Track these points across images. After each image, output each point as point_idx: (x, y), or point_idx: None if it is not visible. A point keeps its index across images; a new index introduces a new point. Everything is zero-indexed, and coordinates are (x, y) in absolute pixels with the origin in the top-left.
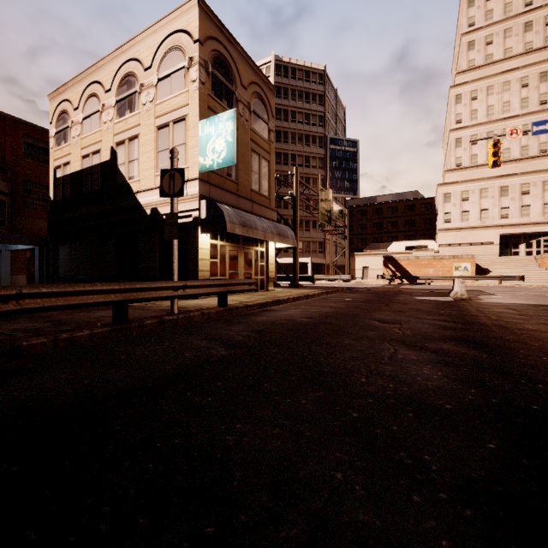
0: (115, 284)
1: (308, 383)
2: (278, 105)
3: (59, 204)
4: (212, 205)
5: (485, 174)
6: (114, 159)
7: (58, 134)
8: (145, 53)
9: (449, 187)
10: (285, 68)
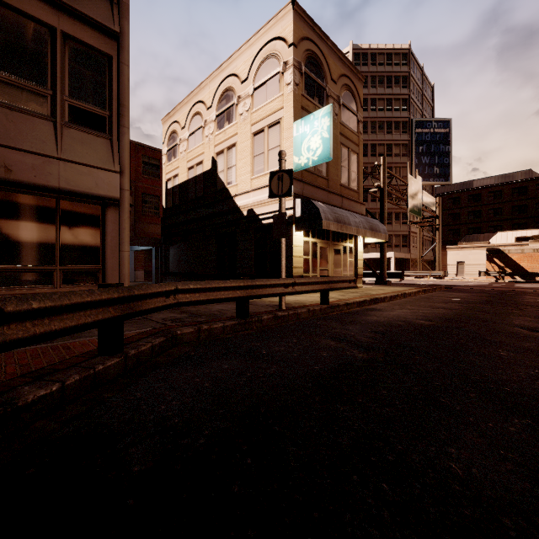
0: (240, 281)
1: (497, 404)
2: None
3: (170, 211)
4: (307, 203)
5: None
6: (214, 168)
7: (169, 152)
8: (242, 67)
9: None
10: (364, 55)
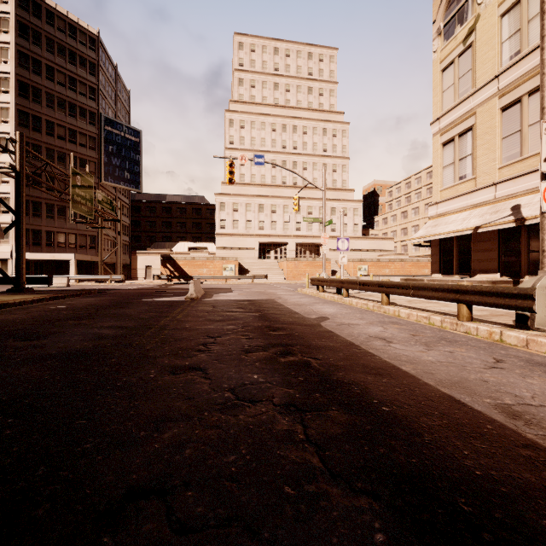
0: None
1: None
2: (24, 49)
3: None
4: None
5: (249, 192)
6: None
7: None
8: None
9: (224, 198)
10: (36, 4)
